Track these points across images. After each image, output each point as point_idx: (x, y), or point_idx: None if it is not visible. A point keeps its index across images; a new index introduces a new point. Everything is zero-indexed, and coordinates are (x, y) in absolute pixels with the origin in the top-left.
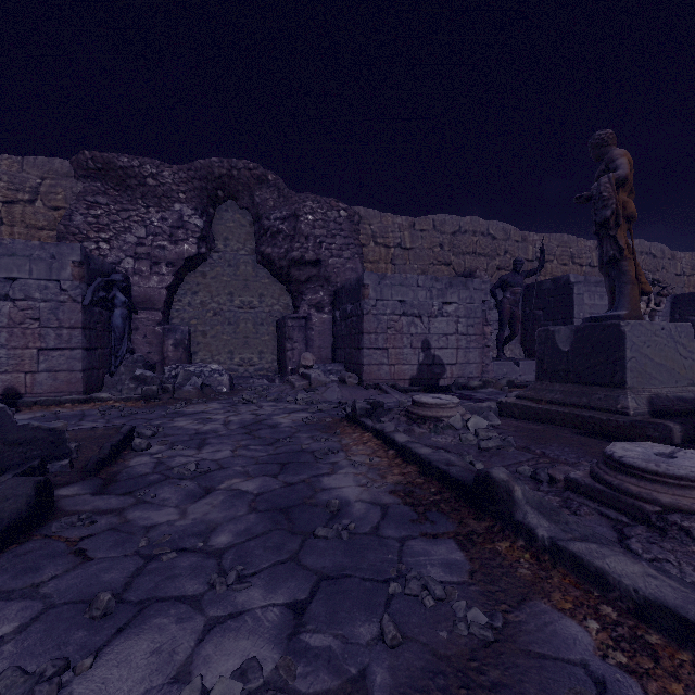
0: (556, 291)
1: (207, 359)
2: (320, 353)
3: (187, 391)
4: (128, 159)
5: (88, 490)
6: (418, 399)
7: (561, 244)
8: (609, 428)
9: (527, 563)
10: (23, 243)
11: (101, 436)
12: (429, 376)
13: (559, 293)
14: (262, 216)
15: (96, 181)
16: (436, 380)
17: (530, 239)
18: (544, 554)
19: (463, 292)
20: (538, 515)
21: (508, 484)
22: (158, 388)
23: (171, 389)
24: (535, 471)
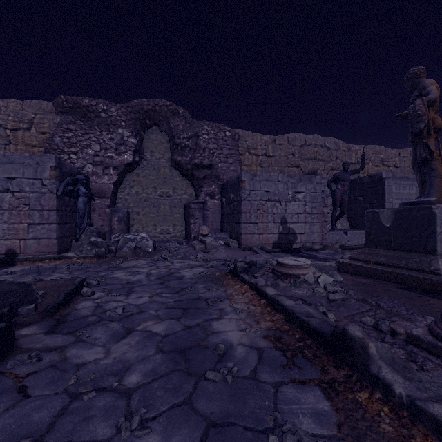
0: (372, 184)
1: (140, 230)
2: (213, 226)
3: (124, 251)
4: (89, 100)
5: (43, 330)
6: (281, 261)
7: (375, 152)
8: (425, 284)
9: (387, 417)
10: (18, 155)
11: (61, 285)
12: (286, 241)
13: (375, 185)
14: (175, 136)
15: (68, 115)
16: (290, 244)
17: (353, 149)
18: (402, 410)
19: (309, 185)
20: (391, 370)
21: (363, 341)
22: (105, 249)
23: (114, 250)
24: (377, 322)
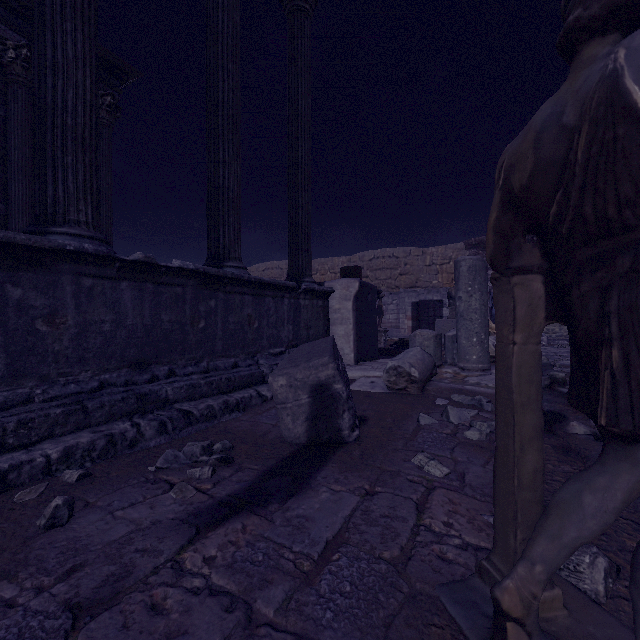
0: None
1: None
2: None
3: None
4: None
5: None
6: None
7: None
8: None
9: None
10: None
11: None
12: None
13: None
14: None
15: (473, 249)
16: None
17: None
18: None
19: None
20: None
21: None
22: None
23: None
24: None
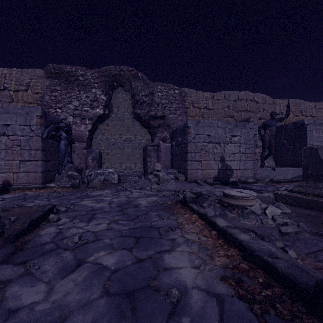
0: (295, 129)
1: (109, 166)
2: (165, 163)
3: (95, 183)
4: (70, 67)
5: None
6: (228, 192)
7: (295, 105)
8: None
9: None
10: (13, 107)
11: (34, 211)
12: (224, 176)
13: (297, 130)
14: (135, 94)
15: (55, 79)
16: (228, 178)
17: (277, 102)
18: None
19: (243, 130)
20: None
21: None
22: (79, 181)
23: (86, 182)
24: None
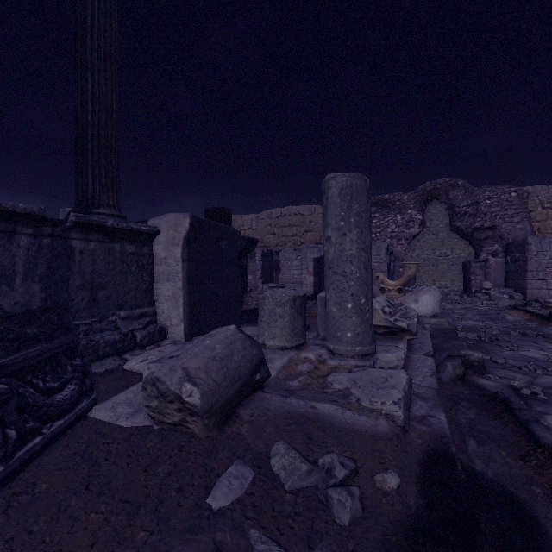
0: None
1: (420, 284)
2: (495, 282)
3: None
4: (388, 195)
5: None
6: (546, 300)
7: None
8: None
9: None
10: None
11: None
12: None
13: None
14: (454, 206)
15: (373, 207)
16: None
17: None
18: None
19: None
20: None
21: None
22: None
23: None
24: None
